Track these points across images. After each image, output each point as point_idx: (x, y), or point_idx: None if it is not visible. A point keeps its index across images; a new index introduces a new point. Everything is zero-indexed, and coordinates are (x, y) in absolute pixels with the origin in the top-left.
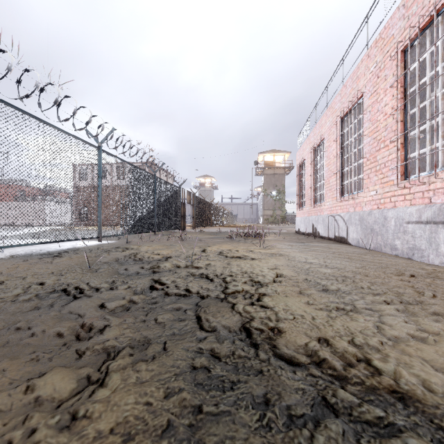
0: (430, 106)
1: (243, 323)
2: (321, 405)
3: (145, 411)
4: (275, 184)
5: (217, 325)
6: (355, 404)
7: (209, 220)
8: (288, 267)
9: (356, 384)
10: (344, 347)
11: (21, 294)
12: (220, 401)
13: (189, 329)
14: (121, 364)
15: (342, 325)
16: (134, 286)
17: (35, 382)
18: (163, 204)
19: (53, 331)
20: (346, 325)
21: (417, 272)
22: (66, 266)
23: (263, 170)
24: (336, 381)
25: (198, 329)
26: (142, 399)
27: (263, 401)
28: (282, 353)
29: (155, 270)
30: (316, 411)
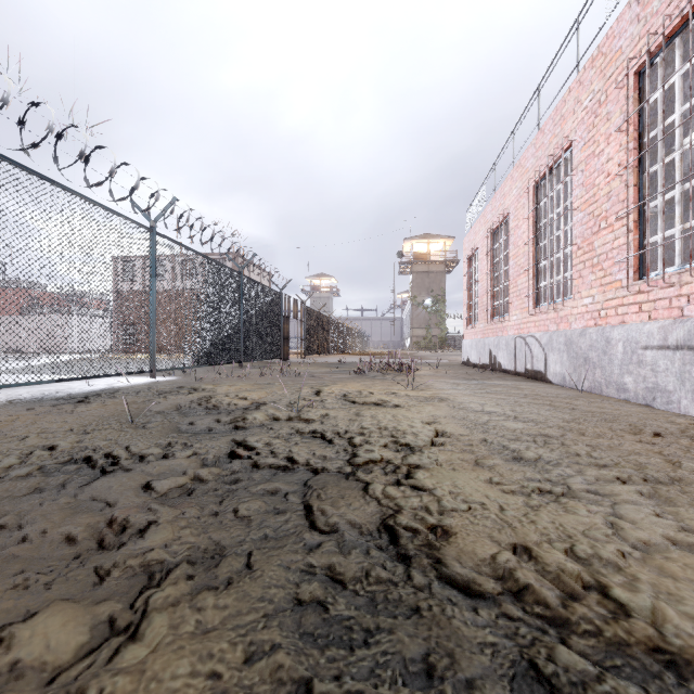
0: (681, 161)
1: (383, 518)
2: (528, 678)
3: (208, 690)
4: (430, 288)
5: (339, 521)
6: (591, 678)
7: (326, 344)
8: (455, 420)
9: (587, 635)
10: (559, 563)
11: (14, 466)
12: (344, 669)
13: (291, 529)
14: (171, 596)
15: (551, 522)
16: (202, 452)
17: (14, 632)
18: (254, 319)
19: (59, 533)
20: (558, 522)
21: (664, 428)
22: (96, 417)
23: (412, 266)
24: (551, 627)
25: (306, 528)
26: (204, 666)
27: (422, 669)
28: (453, 574)
29: (239, 424)
30: (520, 690)
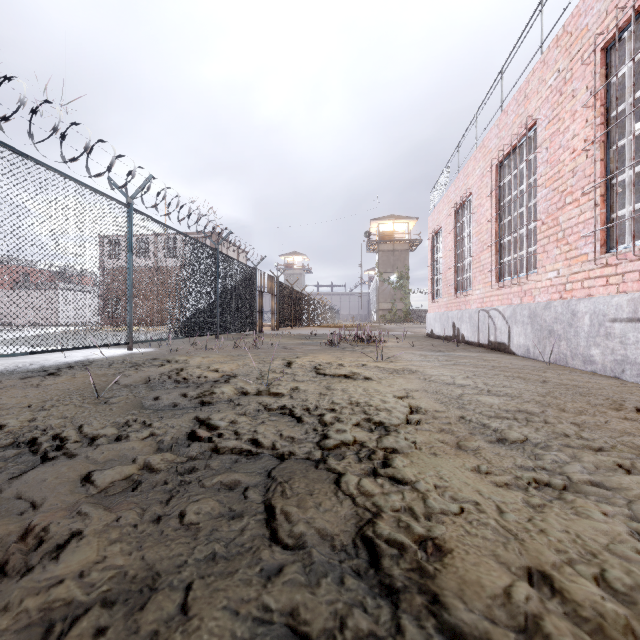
0: None
1: (359, 525)
2: None
3: None
4: (395, 266)
5: (306, 531)
6: None
7: (298, 317)
8: (428, 394)
9: None
10: (595, 604)
11: None
12: None
13: (246, 544)
14: None
15: (565, 531)
16: (160, 433)
17: None
18: (230, 293)
19: None
20: (573, 531)
21: None
22: (59, 392)
23: (378, 244)
24: None
25: (266, 541)
26: None
27: None
28: (458, 624)
29: (205, 399)
30: None
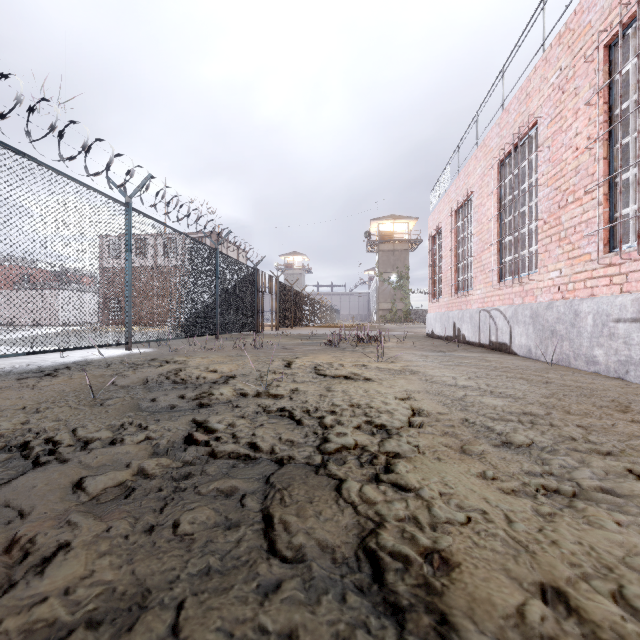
0: None
1: (361, 536)
2: None
3: None
4: (395, 265)
5: (306, 543)
6: None
7: (298, 317)
8: (430, 396)
9: None
10: (615, 624)
11: None
12: None
13: (242, 557)
14: None
15: (578, 543)
16: (156, 436)
17: None
18: (229, 293)
19: None
20: (587, 543)
21: None
22: (55, 393)
23: (378, 244)
24: None
25: (263, 554)
26: None
27: None
28: None
29: (203, 401)
30: None
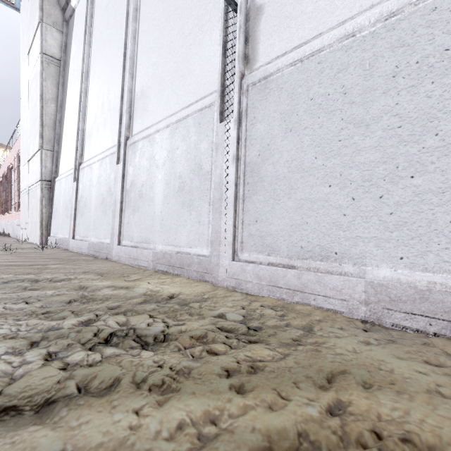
0: None
1: None
2: None
3: None
4: None
5: None
6: None
7: None
8: None
9: None
10: None
11: None
12: None
13: None
14: None
15: None
16: None
17: None
18: None
19: None
20: None
21: None
22: None
23: None
24: None
25: None
26: None
27: None
28: None
29: None
30: None
